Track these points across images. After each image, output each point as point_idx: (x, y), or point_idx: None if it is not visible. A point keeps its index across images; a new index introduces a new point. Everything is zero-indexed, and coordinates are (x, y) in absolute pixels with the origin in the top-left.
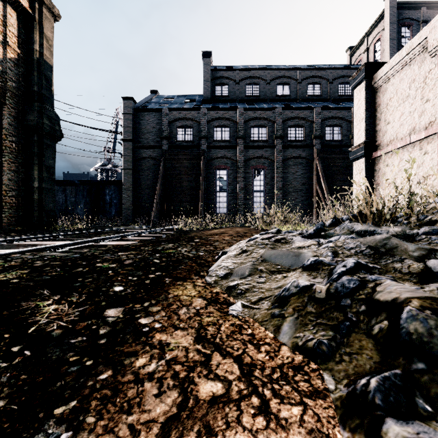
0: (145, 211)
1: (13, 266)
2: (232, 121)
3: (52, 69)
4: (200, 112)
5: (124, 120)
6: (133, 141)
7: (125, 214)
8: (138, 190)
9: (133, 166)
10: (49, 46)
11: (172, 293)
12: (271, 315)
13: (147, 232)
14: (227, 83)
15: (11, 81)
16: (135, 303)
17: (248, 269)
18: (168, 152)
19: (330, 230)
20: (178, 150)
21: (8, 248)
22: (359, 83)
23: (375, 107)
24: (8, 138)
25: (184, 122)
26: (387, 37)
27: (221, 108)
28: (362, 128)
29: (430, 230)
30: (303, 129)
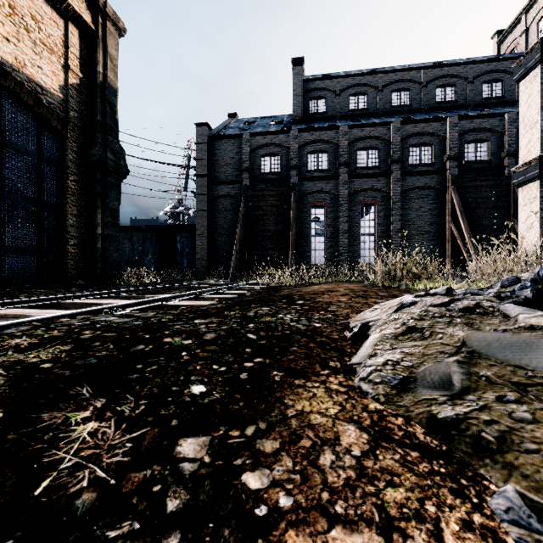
0: (222, 262)
1: (53, 338)
2: (331, 144)
3: (116, 94)
4: (289, 135)
5: (197, 151)
6: (208, 176)
7: (199, 266)
8: (214, 236)
9: (208, 207)
10: (113, 67)
11: (293, 407)
12: None
13: (226, 288)
14: (324, 96)
15: (72, 110)
16: (230, 426)
17: (458, 376)
18: (249, 187)
19: None
20: (263, 184)
21: (64, 307)
22: (530, 71)
23: None
24: (70, 177)
25: (270, 149)
26: None
27: (317, 128)
28: (535, 136)
29: None
30: (431, 148)
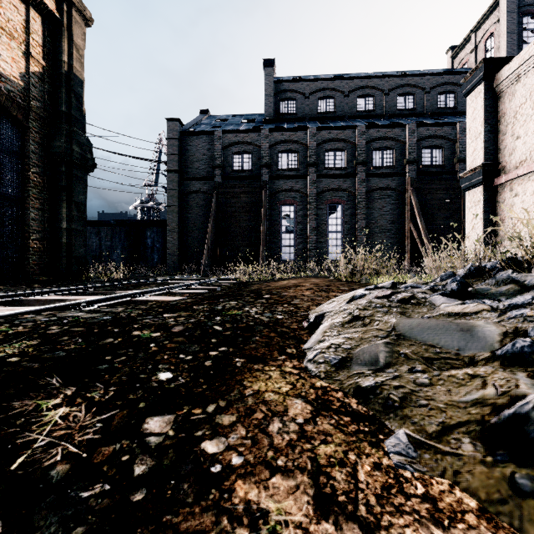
0: (194, 258)
1: (19, 334)
2: (301, 144)
3: (83, 84)
4: (261, 134)
5: (168, 146)
6: (179, 171)
7: (170, 261)
8: (185, 232)
9: (180, 202)
10: (80, 57)
11: (250, 388)
12: (510, 487)
13: (197, 283)
14: (294, 98)
15: (35, 99)
16: (193, 406)
17: (383, 354)
18: (221, 184)
19: (472, 284)
20: (234, 181)
21: (26, 303)
22: (475, 87)
23: (497, 117)
24: (31, 169)
25: (241, 147)
26: (503, 31)
27: (287, 128)
28: (479, 146)
29: None
30: (392, 152)
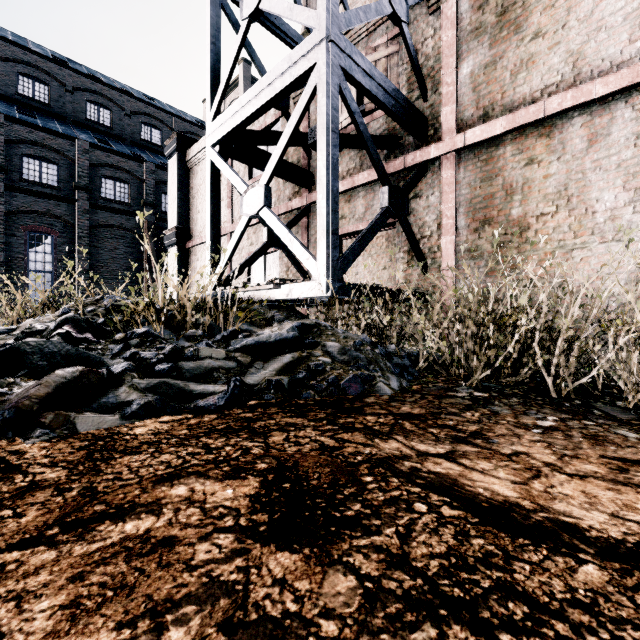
0: None
1: None
2: None
3: None
4: None
5: None
6: None
7: None
8: None
9: None
10: None
11: None
12: None
13: None
14: None
15: None
16: None
17: None
18: None
19: None
20: None
21: None
22: (173, 154)
23: (189, 188)
24: None
25: None
26: None
27: None
28: (175, 209)
29: (1, 330)
30: (128, 186)
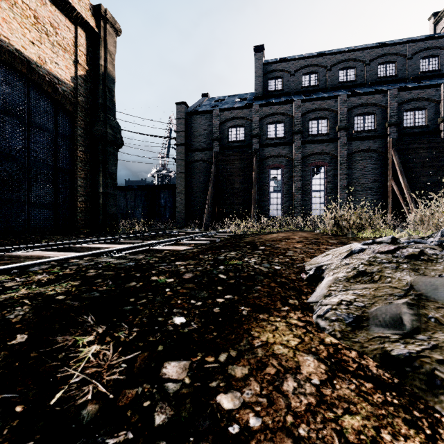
0: (197, 214)
1: (66, 275)
2: (287, 115)
3: (114, 81)
4: (252, 109)
5: (177, 125)
6: (185, 145)
7: (178, 217)
8: (190, 193)
9: (186, 170)
10: (112, 60)
11: (258, 338)
12: None
13: (200, 235)
14: (281, 76)
15: (81, 96)
16: (206, 353)
17: (408, 317)
18: (219, 153)
19: None
20: (230, 151)
21: (74, 250)
22: None
23: None
24: (79, 148)
25: (235, 122)
26: None
27: (275, 103)
28: None
29: None
30: (374, 116)
